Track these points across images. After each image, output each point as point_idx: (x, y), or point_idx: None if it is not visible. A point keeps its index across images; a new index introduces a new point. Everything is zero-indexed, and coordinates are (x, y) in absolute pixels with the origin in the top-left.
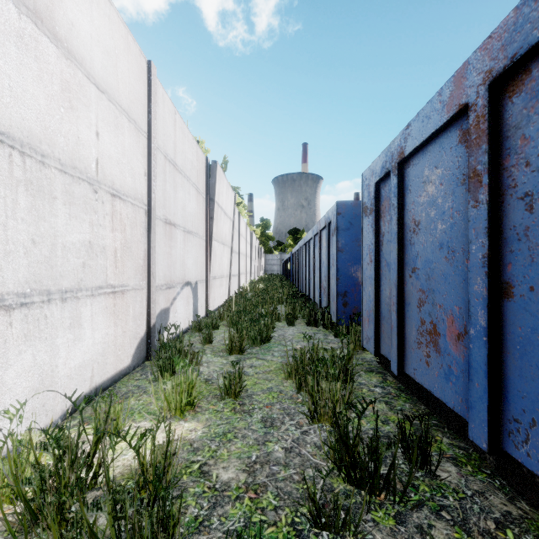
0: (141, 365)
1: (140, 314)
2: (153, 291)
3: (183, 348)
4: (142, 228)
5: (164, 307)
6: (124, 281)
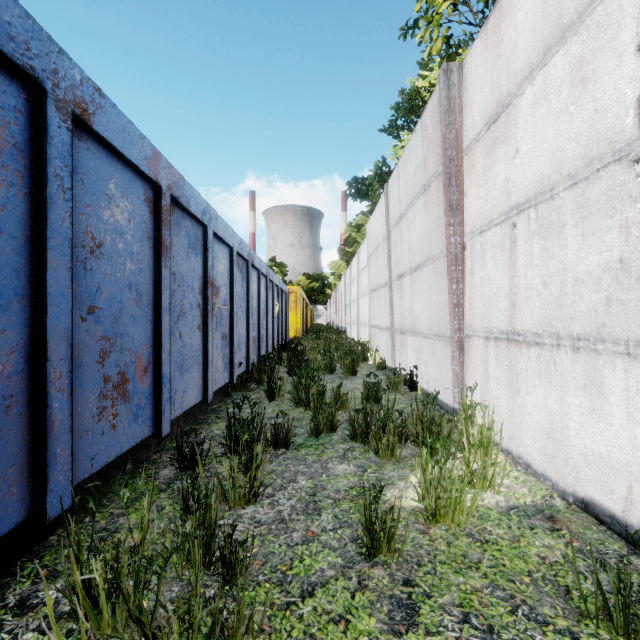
0: None
1: None
2: None
3: None
4: None
5: None
6: None
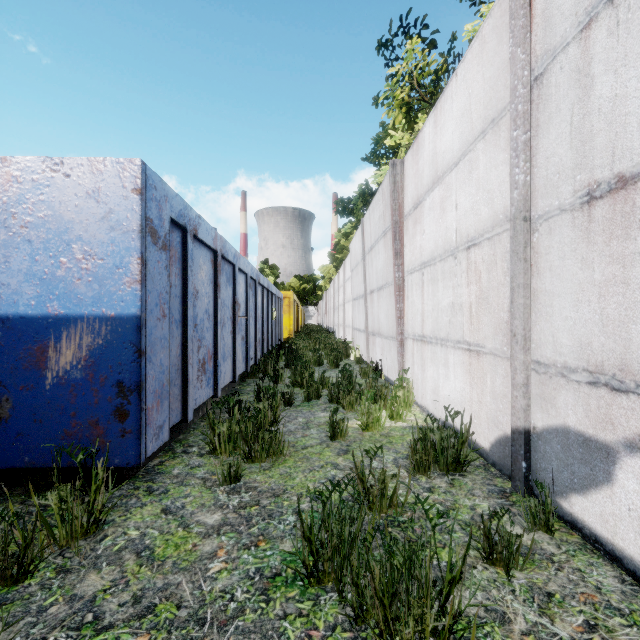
0: (502, 475)
1: (504, 396)
2: (518, 368)
3: (429, 439)
4: (508, 262)
5: (583, 430)
6: (480, 341)
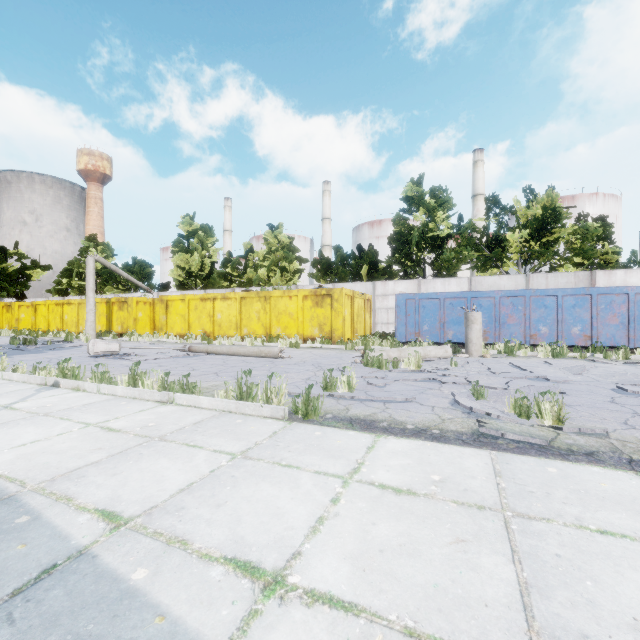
0: None
1: None
2: None
3: None
4: None
5: None
6: None
